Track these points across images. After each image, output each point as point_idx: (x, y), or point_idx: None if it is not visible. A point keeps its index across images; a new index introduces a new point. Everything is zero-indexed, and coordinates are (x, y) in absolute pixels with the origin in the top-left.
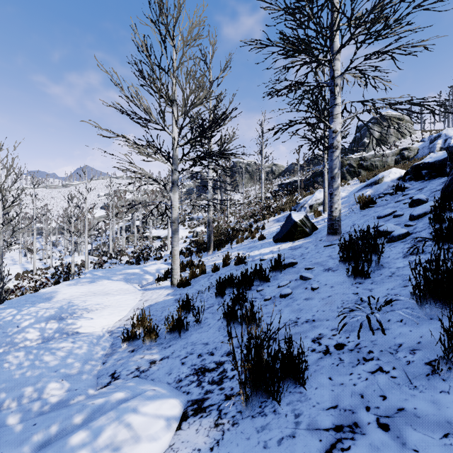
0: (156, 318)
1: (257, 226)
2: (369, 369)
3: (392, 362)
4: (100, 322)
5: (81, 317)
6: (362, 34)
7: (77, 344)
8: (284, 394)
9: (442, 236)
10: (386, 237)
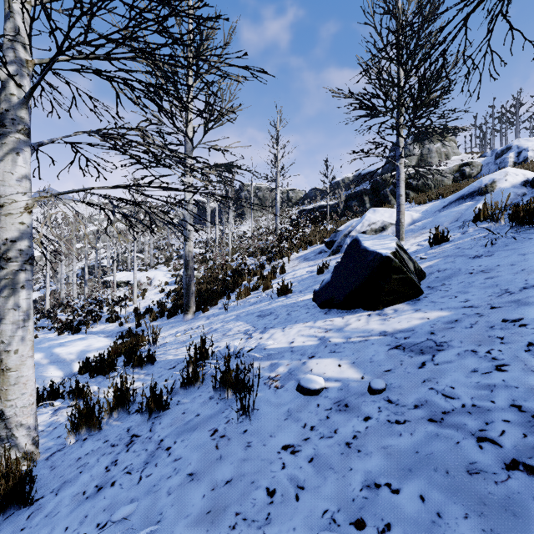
0: None
1: (272, 268)
2: None
3: None
4: None
5: None
6: None
7: None
8: None
9: None
10: None
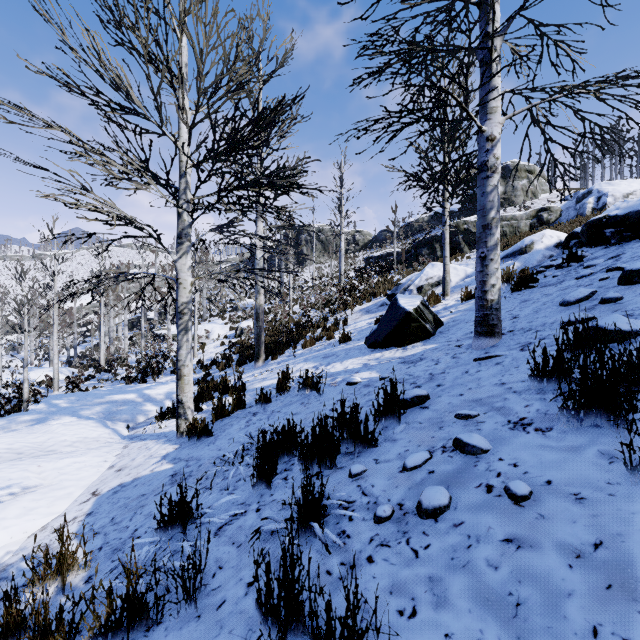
0: (114, 534)
1: (335, 320)
2: None
3: None
4: None
5: None
6: None
7: None
8: None
9: None
10: None
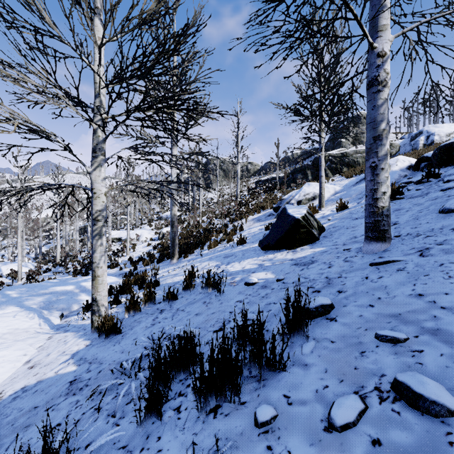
0: None
1: (234, 227)
2: None
3: None
4: None
5: None
6: None
7: None
8: None
9: None
10: None
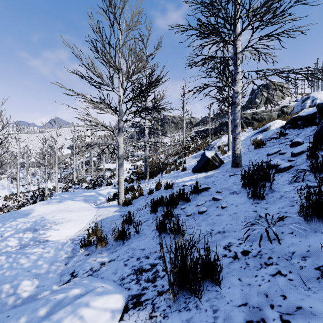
0: (106, 229)
1: (180, 161)
2: (270, 272)
3: (288, 267)
4: (64, 232)
5: (50, 228)
6: (257, 21)
7: (46, 249)
8: (204, 293)
9: (318, 168)
10: (276, 169)
